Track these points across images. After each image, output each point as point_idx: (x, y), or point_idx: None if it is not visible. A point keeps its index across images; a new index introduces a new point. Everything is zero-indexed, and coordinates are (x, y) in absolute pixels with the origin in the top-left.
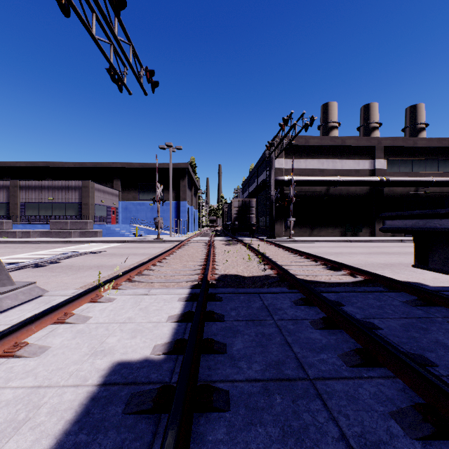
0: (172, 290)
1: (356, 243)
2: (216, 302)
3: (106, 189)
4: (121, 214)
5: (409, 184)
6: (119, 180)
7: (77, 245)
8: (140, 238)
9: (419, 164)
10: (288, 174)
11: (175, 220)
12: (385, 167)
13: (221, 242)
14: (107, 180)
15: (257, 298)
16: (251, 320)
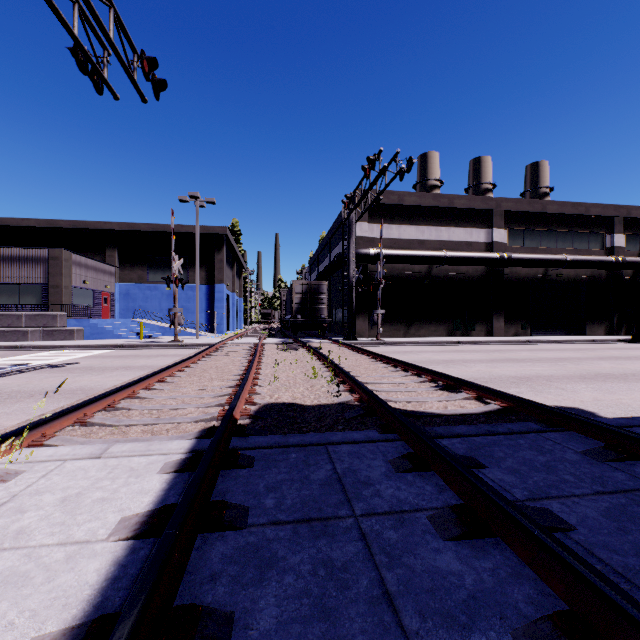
0: (157, 443)
1: (469, 346)
2: (240, 470)
3: (93, 263)
4: (119, 303)
5: (537, 264)
6: (116, 250)
7: (32, 354)
8: (147, 340)
9: (549, 237)
10: (375, 246)
11: (207, 313)
12: (506, 239)
13: (275, 346)
14: (96, 250)
15: (322, 456)
16: (306, 519)
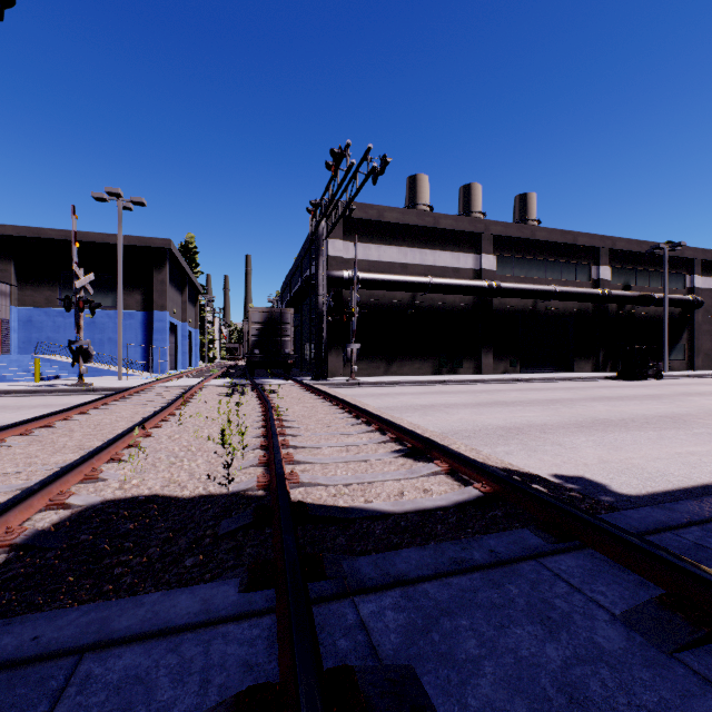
0: None
1: (455, 386)
2: None
3: None
4: (17, 333)
5: (526, 295)
6: (11, 263)
7: None
8: (42, 383)
9: (539, 266)
10: (351, 268)
11: (144, 347)
12: (495, 267)
13: (218, 389)
14: None
15: None
16: None
